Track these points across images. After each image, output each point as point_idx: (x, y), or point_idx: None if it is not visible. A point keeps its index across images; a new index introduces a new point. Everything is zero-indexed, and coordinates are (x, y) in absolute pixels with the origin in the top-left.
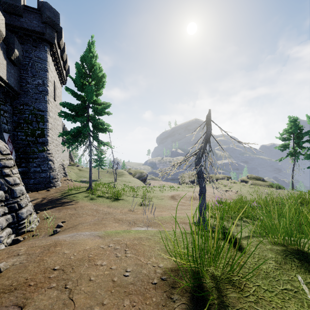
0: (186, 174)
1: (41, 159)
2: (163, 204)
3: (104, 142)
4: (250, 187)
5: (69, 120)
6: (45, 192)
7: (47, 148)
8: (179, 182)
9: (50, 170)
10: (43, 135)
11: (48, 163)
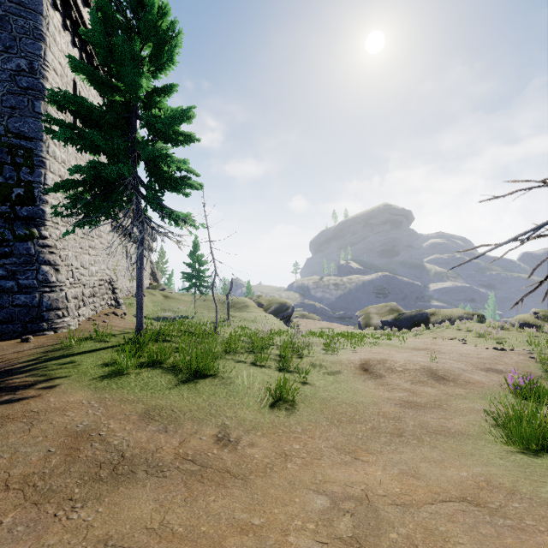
0: (374, 307)
1: (20, 259)
2: (348, 398)
3: (175, 212)
4: None
5: (67, 139)
6: (11, 345)
7: (41, 233)
8: (359, 325)
9: (44, 288)
10: (30, 199)
11: (40, 269)
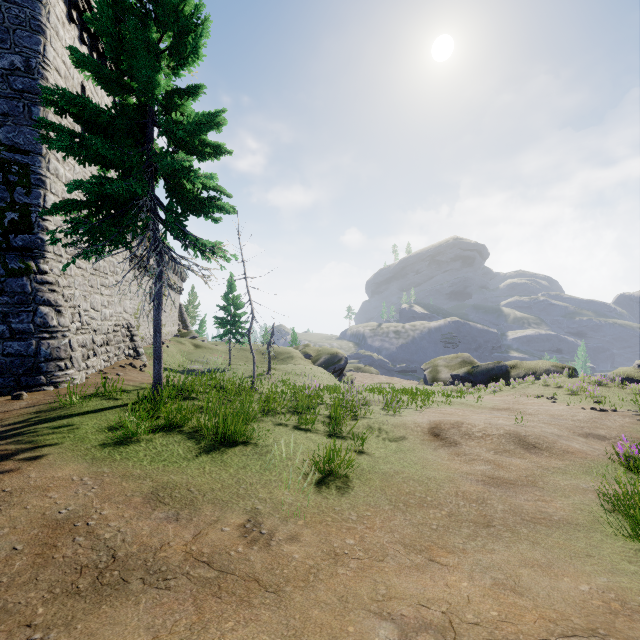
0: (442, 358)
1: (13, 298)
2: (417, 472)
3: (200, 239)
4: None
5: (65, 148)
6: None
7: (40, 267)
8: (424, 379)
9: (42, 333)
10: (26, 225)
11: (37, 311)
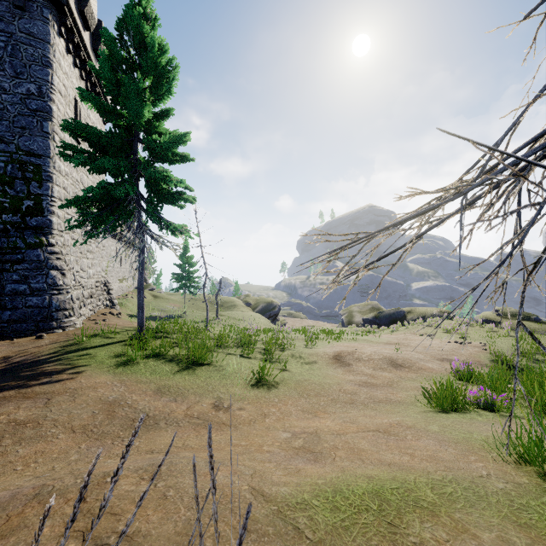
0: (356, 306)
1: (31, 264)
2: (318, 380)
3: (172, 224)
4: (509, 335)
5: (81, 163)
6: (29, 342)
7: (49, 241)
8: (342, 322)
9: (53, 291)
10: (39, 210)
11: (49, 274)
